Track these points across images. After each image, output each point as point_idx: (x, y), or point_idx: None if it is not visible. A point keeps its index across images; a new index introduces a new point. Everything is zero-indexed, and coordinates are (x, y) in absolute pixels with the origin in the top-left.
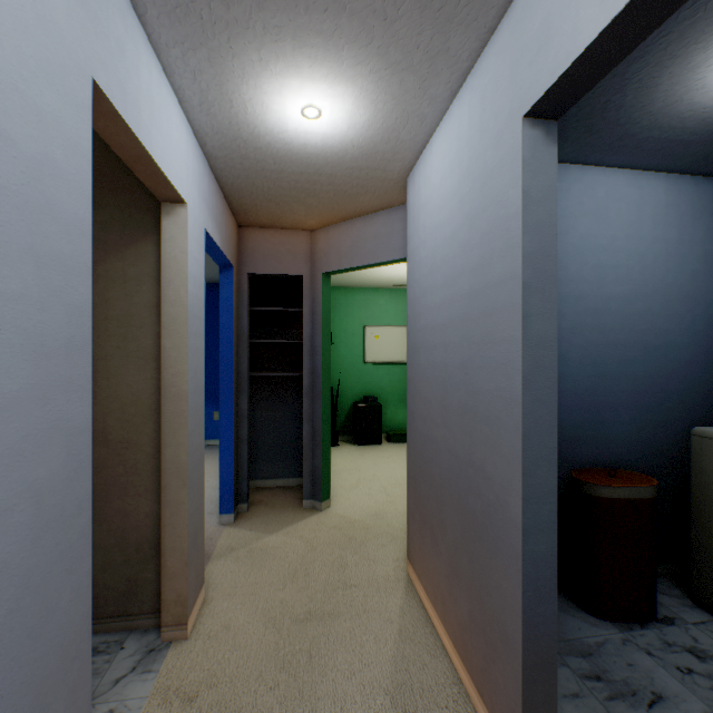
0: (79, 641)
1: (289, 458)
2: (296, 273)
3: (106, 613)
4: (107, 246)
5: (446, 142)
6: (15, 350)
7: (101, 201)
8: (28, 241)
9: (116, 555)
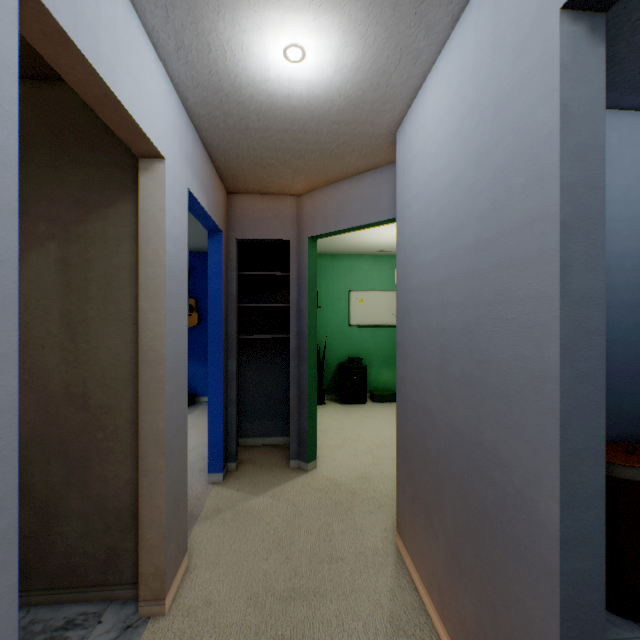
0: None
1: (277, 417)
2: (283, 238)
3: (86, 582)
4: (87, 206)
5: (444, 78)
6: None
7: (82, 159)
8: None
9: (96, 522)
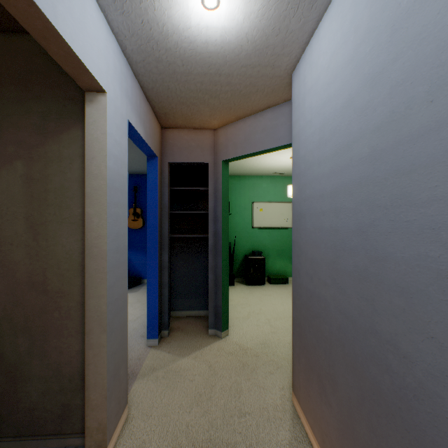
0: None
1: (199, 296)
2: (203, 161)
3: (45, 431)
4: (46, 132)
5: (337, 17)
6: None
7: (42, 95)
8: None
9: (53, 384)
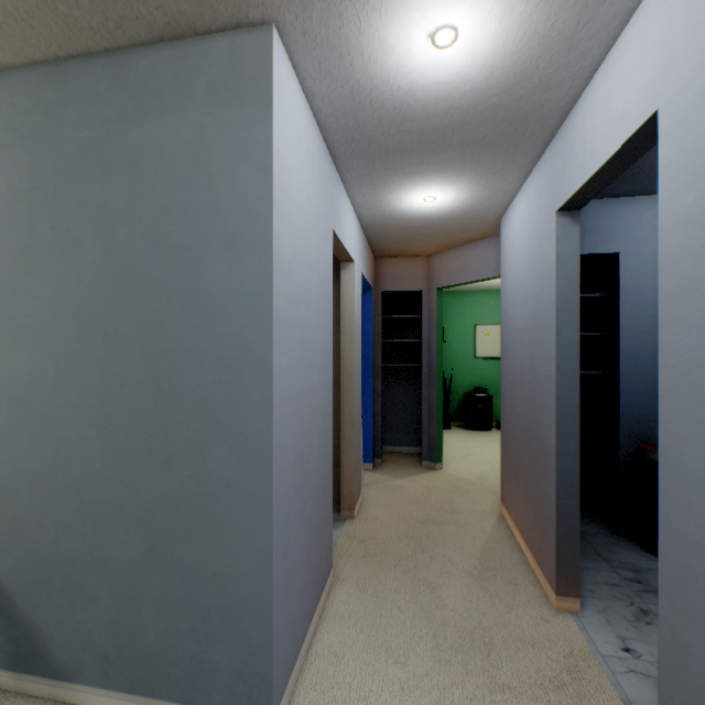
0: (330, 473)
1: (409, 431)
2: (416, 289)
3: None
4: None
5: (522, 206)
6: (321, 349)
7: None
8: (323, 308)
9: None
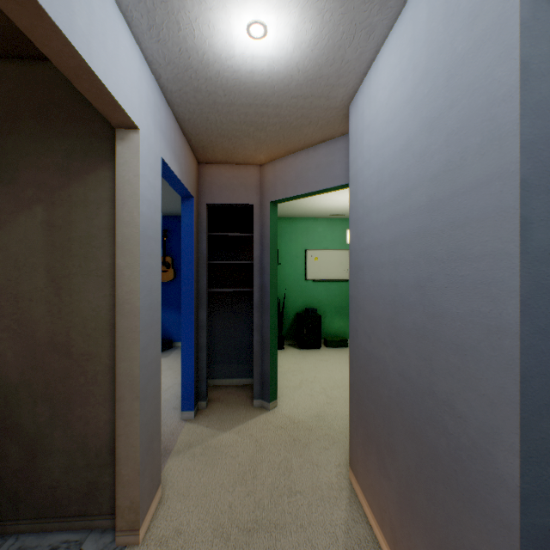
0: None
1: (242, 361)
2: (248, 202)
3: (69, 512)
4: (70, 173)
5: (396, 51)
6: None
7: (65, 131)
8: None
9: (78, 459)
